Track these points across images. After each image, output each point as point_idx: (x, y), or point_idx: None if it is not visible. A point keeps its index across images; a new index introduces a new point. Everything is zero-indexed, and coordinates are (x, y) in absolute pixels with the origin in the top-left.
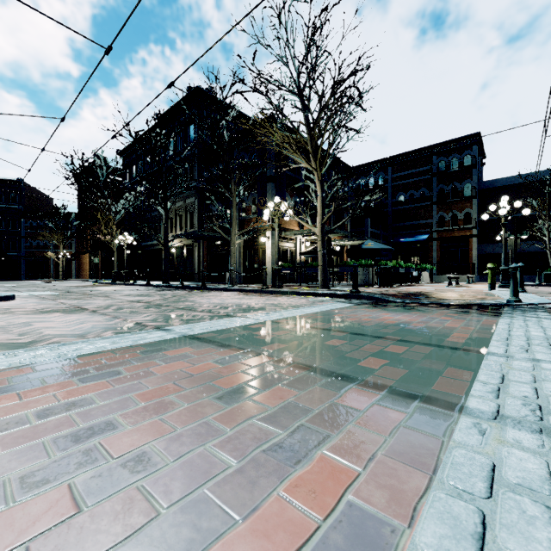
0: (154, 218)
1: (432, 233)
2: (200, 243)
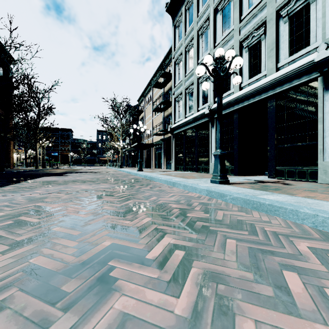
0: None
1: (59, 152)
2: None
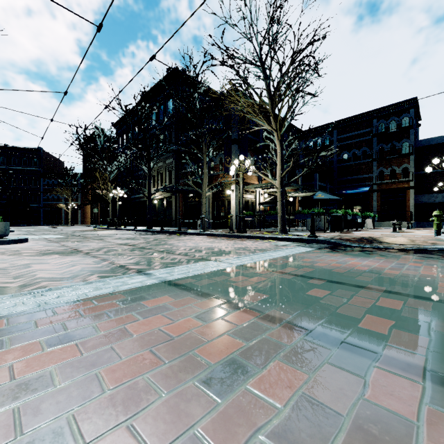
0: (140, 176)
1: (373, 186)
2: (176, 195)
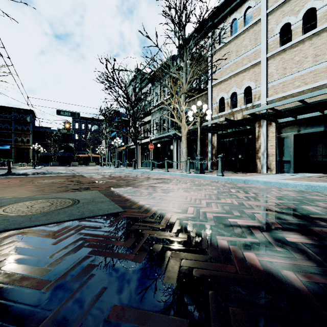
0: None
1: (12, 145)
2: None
